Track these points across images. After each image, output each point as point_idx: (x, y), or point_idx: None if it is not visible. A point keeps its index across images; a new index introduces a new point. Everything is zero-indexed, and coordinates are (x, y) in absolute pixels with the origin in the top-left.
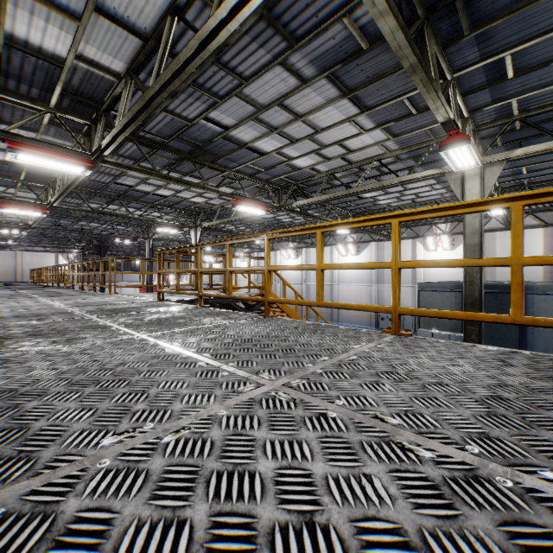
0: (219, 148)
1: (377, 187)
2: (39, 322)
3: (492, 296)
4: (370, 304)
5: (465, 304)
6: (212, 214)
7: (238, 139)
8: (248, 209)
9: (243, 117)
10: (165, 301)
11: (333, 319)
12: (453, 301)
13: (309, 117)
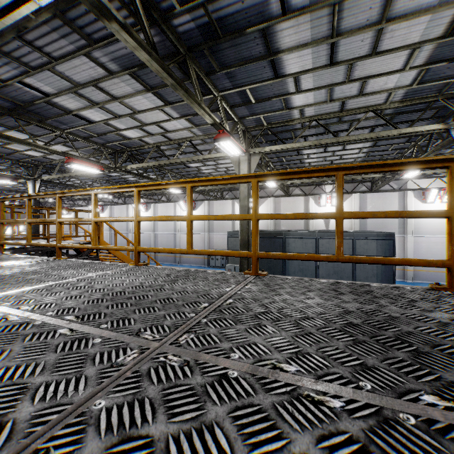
0: (44, 110)
1: (189, 161)
2: None
3: (269, 240)
4: (204, 248)
5: (240, 245)
6: (54, 168)
7: (62, 106)
8: (82, 167)
9: (62, 89)
10: None
11: (176, 261)
12: None
13: (125, 100)
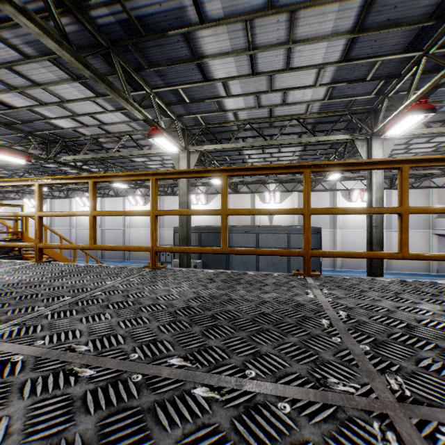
0: None
1: (128, 155)
2: None
3: (214, 235)
4: None
5: (179, 240)
6: None
7: None
8: (3, 157)
9: None
10: None
11: (125, 257)
12: (194, 238)
13: (50, 87)
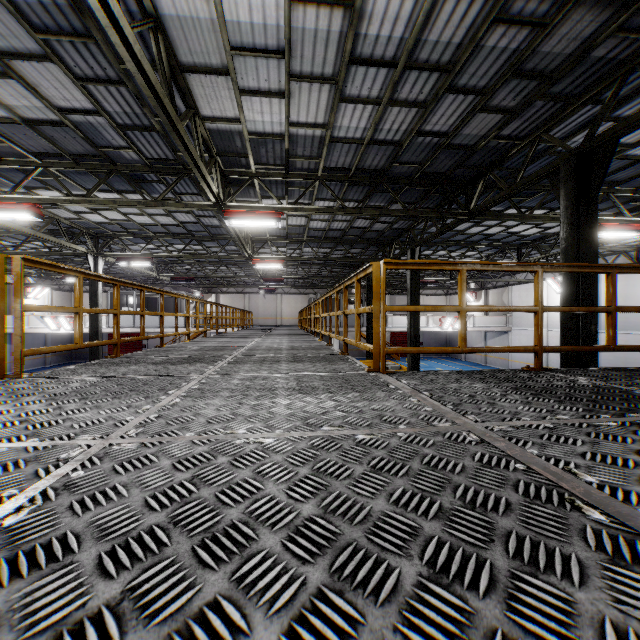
0: None
1: None
2: (271, 354)
3: None
4: None
5: None
6: None
7: None
8: None
9: None
10: (1, 379)
11: None
12: None
13: None
